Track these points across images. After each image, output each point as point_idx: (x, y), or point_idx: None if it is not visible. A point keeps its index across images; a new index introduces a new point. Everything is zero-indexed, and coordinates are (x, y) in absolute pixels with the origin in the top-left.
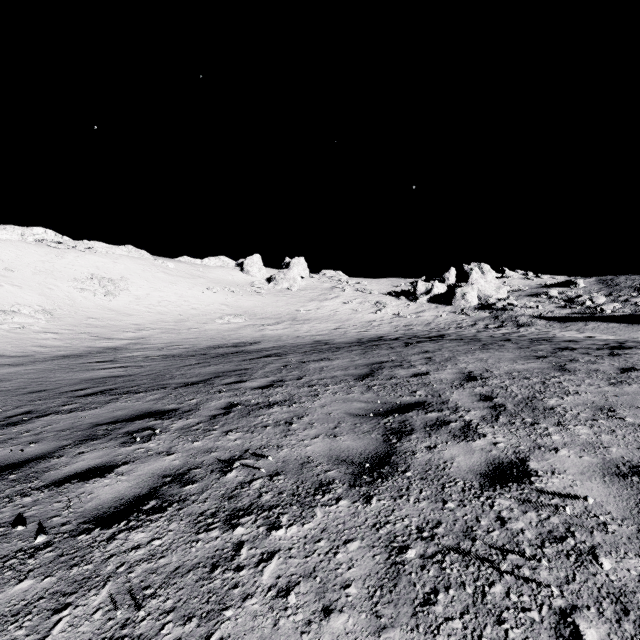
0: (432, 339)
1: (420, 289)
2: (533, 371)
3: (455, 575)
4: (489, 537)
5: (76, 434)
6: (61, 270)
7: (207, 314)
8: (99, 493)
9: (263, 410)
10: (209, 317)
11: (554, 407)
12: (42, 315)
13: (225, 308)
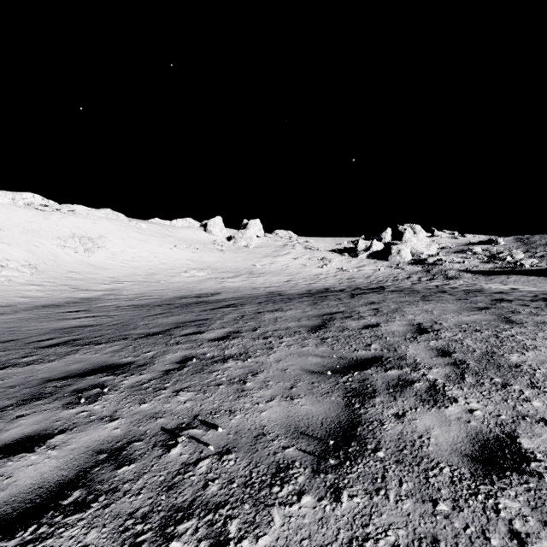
0: (374, 291)
1: (360, 246)
2: (481, 323)
3: None
4: None
5: (23, 392)
6: (46, 230)
7: (174, 268)
8: (18, 476)
9: (217, 365)
10: (176, 271)
11: (519, 364)
12: (27, 269)
13: (190, 263)
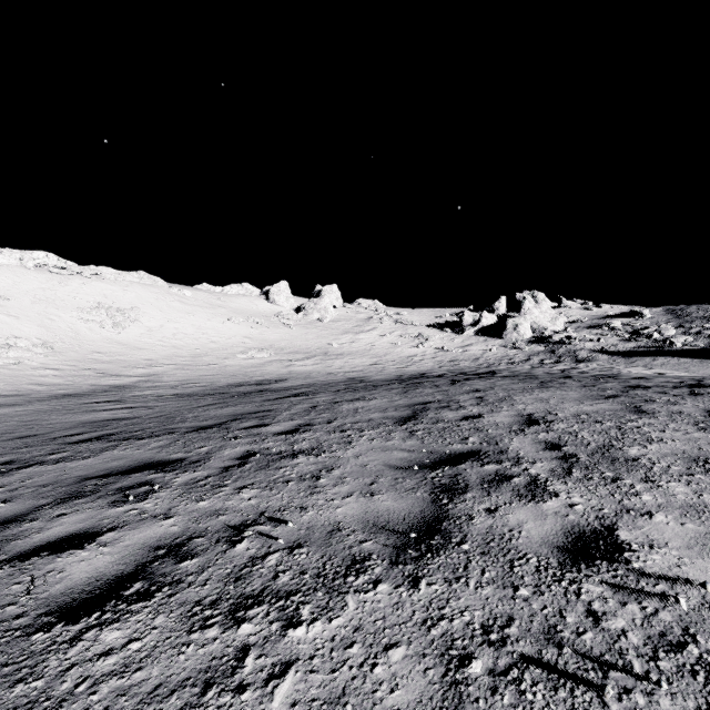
0: (482, 376)
1: (467, 320)
2: (604, 413)
3: (540, 704)
4: (580, 642)
5: (59, 490)
6: (64, 299)
7: (228, 348)
8: (72, 571)
9: (286, 461)
10: (230, 351)
11: (637, 458)
12: (41, 349)
13: (248, 341)
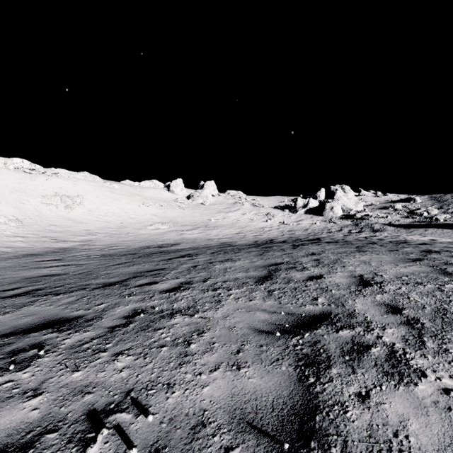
0: (313, 242)
1: (299, 204)
2: (420, 275)
3: None
4: None
5: None
6: (32, 189)
7: (142, 222)
8: None
9: (164, 321)
10: (143, 224)
11: None
12: (14, 223)
13: (155, 218)
